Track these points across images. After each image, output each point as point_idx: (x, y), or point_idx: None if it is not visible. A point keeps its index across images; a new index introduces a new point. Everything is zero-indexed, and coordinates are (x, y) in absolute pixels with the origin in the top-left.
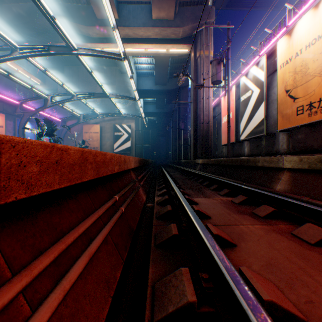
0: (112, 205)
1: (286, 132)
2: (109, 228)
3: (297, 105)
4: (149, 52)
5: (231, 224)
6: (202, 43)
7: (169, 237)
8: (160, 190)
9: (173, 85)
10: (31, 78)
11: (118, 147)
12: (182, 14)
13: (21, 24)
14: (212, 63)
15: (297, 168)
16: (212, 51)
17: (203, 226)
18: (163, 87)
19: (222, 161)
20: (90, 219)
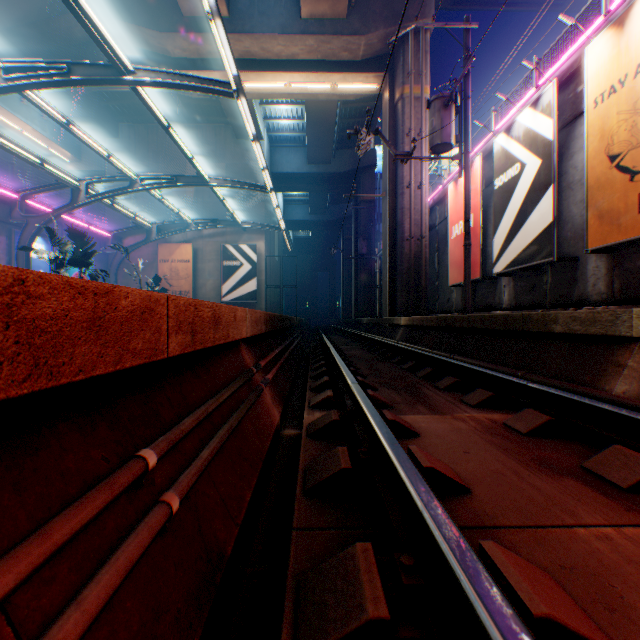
0: (129, 489)
1: (606, 253)
2: None
3: (639, 188)
4: (295, 91)
5: (545, 524)
6: (407, 70)
7: (353, 630)
8: (317, 392)
9: (345, 163)
10: (51, 149)
11: (232, 292)
12: (366, 7)
13: (21, 27)
14: (432, 105)
15: None
16: (427, 86)
17: (523, 636)
18: (324, 168)
19: (456, 320)
20: None
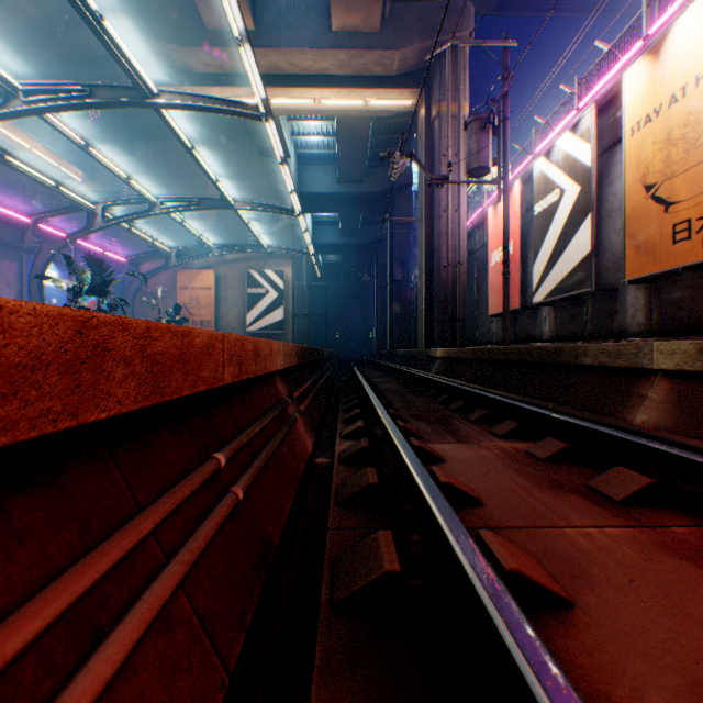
0: (207, 482)
1: (643, 283)
2: (178, 575)
3: (673, 219)
4: (325, 107)
5: (540, 525)
6: (444, 86)
7: (374, 579)
8: (348, 423)
9: (379, 183)
10: (62, 168)
11: (257, 321)
12: (400, 19)
13: (34, 42)
14: (469, 127)
15: (689, 371)
16: (466, 103)
17: (480, 558)
18: (356, 188)
19: (492, 352)
20: (92, 564)
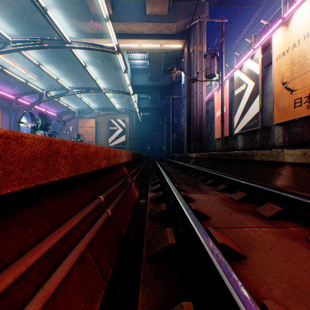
0: (96, 207)
1: (282, 125)
2: (87, 242)
3: (294, 97)
4: (143, 48)
5: (234, 227)
6: (195, 38)
7: (165, 247)
8: (153, 185)
9: (167, 80)
10: (28, 74)
11: (113, 141)
12: (176, 9)
13: (16, 19)
14: (206, 57)
15: (299, 163)
16: (205, 46)
17: (207, 236)
18: (157, 83)
19: (216, 155)
20: (55, 235)
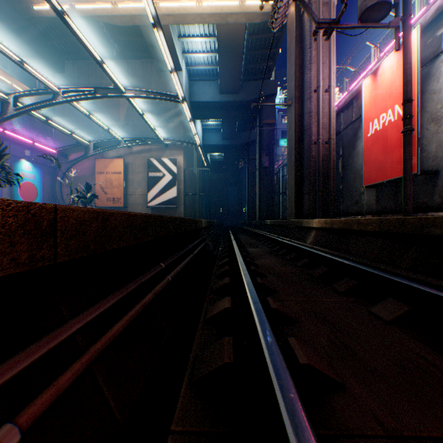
0: None
1: None
2: None
3: None
4: (206, 10)
5: None
6: None
7: None
8: None
9: (251, 93)
10: (14, 85)
11: (156, 198)
12: None
13: None
14: None
15: None
16: None
17: None
18: (233, 97)
19: (434, 223)
20: None
